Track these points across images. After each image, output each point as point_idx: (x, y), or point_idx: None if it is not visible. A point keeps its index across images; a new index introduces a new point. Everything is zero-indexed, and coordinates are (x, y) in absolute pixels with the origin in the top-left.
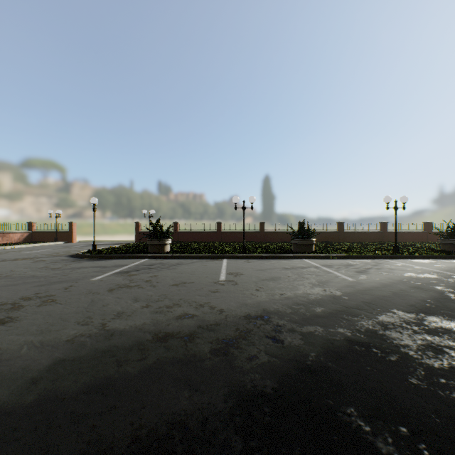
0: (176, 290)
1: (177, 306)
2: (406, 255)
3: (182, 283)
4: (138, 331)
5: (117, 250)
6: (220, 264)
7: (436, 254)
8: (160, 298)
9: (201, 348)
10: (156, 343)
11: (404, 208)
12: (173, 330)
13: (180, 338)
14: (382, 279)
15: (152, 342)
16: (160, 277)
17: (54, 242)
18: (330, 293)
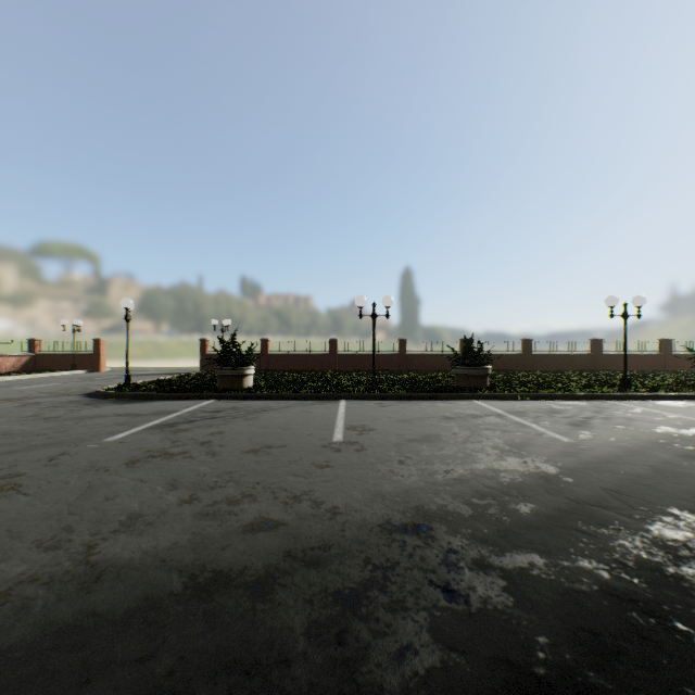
0: (253, 462)
1: (249, 501)
2: (644, 394)
3: (265, 447)
4: (158, 567)
5: (166, 385)
6: (335, 410)
7: (694, 391)
8: (219, 482)
9: (286, 621)
10: (188, 604)
11: (639, 316)
12: (230, 565)
13: (244, 587)
14: (621, 438)
15: (180, 600)
16: (228, 435)
17: (69, 371)
18: (538, 470)
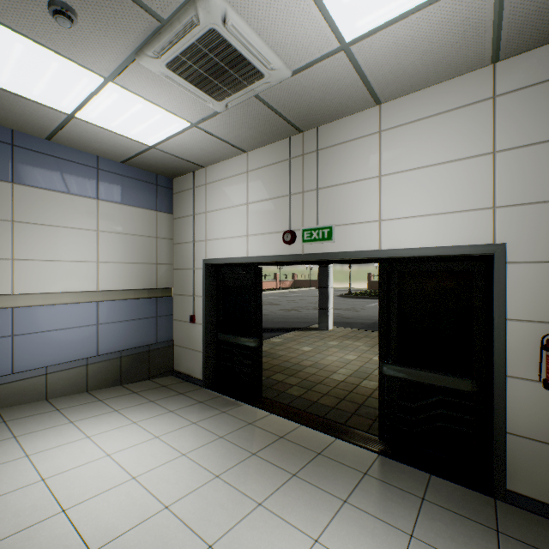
0: None
1: None
2: None
3: None
4: None
5: (364, 294)
6: None
7: None
8: None
9: None
10: None
11: None
12: None
13: None
14: None
15: None
16: None
17: (310, 288)
18: None
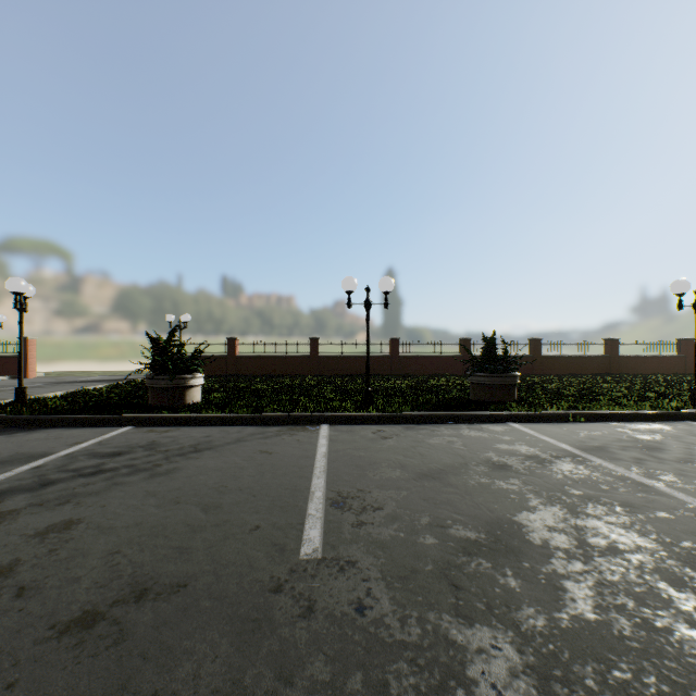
0: None
1: None
2: None
3: (127, 597)
4: None
5: (79, 400)
6: (311, 449)
7: None
8: None
9: None
10: None
11: None
12: None
13: None
14: None
15: None
16: (74, 538)
17: None
18: None
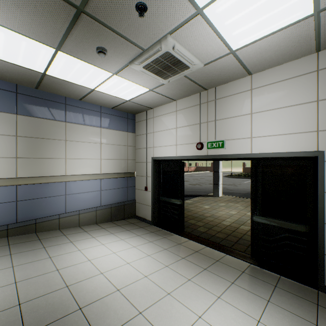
0: None
1: None
2: None
3: None
4: None
5: (240, 175)
6: None
7: None
8: None
9: None
10: None
11: None
12: None
13: None
14: None
15: None
16: None
17: (206, 171)
18: None
